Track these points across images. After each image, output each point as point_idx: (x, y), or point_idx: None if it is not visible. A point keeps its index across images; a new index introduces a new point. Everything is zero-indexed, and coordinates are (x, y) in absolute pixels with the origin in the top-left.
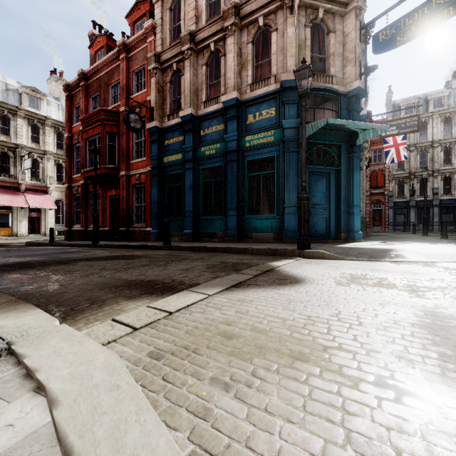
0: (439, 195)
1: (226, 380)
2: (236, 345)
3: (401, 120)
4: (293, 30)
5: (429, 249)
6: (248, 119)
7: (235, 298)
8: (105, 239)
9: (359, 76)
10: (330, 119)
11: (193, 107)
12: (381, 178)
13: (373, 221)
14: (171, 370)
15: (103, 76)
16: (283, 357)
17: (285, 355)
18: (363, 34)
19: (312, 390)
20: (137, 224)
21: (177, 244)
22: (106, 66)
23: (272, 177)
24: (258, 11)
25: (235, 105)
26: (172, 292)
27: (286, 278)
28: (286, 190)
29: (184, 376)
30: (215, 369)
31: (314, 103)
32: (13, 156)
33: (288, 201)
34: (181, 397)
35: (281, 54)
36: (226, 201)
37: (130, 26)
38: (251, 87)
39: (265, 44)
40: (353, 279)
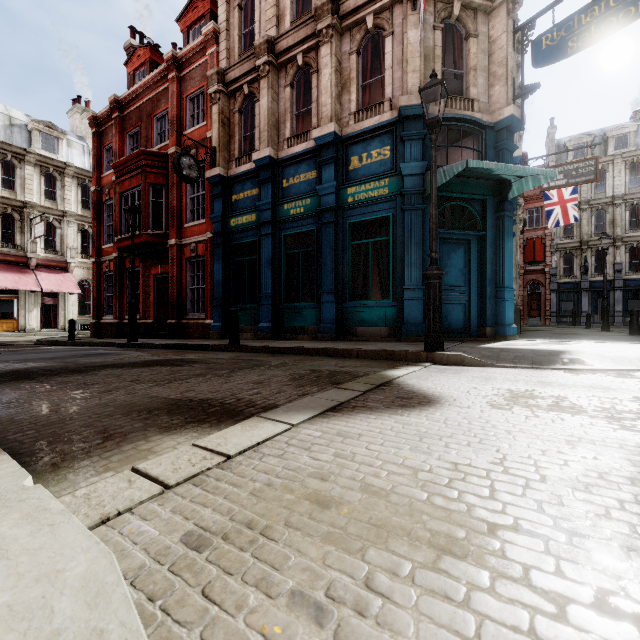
0: (622, 273)
1: (319, 599)
2: (337, 521)
3: (571, 165)
4: (417, 33)
5: (618, 351)
6: (351, 163)
7: (333, 431)
8: (148, 336)
9: (512, 100)
10: (472, 161)
11: (272, 146)
12: (540, 249)
13: (529, 311)
14: (219, 574)
15: (145, 104)
16: (420, 546)
17: (423, 543)
18: (517, 40)
19: (481, 625)
20: (192, 314)
21: (249, 342)
22: (149, 90)
23: (386, 246)
24: (366, 6)
25: (332, 142)
26: (234, 419)
27: (412, 396)
28: (406, 265)
29: (243, 588)
30: (299, 572)
31: (447, 139)
32: (20, 219)
33: (410, 281)
34: (232, 639)
35: (399, 68)
36: (320, 282)
37: (183, 33)
38: (356, 116)
39: (375, 56)
40: (515, 398)
